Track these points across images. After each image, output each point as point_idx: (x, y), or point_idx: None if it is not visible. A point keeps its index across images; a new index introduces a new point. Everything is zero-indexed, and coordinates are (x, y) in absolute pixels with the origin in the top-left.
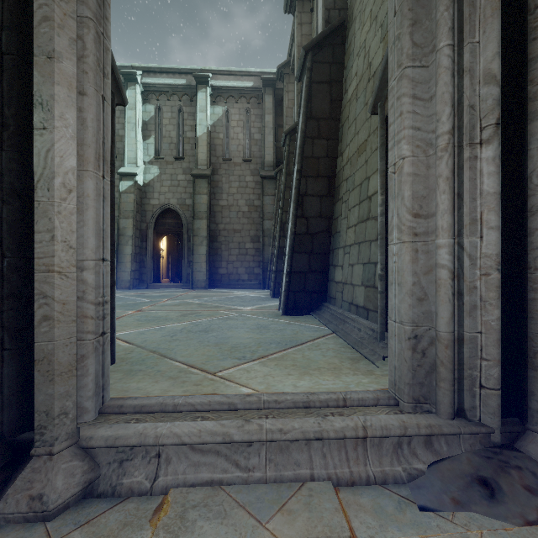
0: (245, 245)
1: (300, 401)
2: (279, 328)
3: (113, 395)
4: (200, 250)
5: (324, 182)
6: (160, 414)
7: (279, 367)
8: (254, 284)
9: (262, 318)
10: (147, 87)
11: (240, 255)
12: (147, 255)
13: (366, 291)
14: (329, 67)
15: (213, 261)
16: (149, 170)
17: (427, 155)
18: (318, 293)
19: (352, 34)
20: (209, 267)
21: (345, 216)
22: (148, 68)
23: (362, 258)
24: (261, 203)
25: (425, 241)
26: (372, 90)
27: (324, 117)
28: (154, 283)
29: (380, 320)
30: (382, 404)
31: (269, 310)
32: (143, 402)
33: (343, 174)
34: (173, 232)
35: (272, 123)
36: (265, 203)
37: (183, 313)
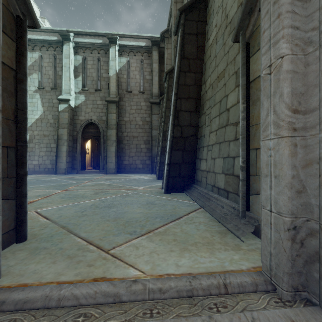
0: (140, 146)
1: (184, 289)
2: (162, 203)
3: (6, 282)
4: (111, 149)
5: (192, 102)
6: (42, 310)
7: (163, 243)
8: (146, 171)
9: (150, 195)
10: (77, 44)
11: (137, 152)
12: (77, 152)
13: (226, 177)
14: (196, 24)
15: (119, 156)
16: (78, 97)
17: (305, 53)
18: (188, 178)
19: (212, 0)
20: (117, 160)
21: (208, 124)
22: (77, 32)
23: (222, 153)
24: (151, 119)
25: (303, 136)
26: (229, 33)
27: (193, 57)
28: (81, 170)
29: (241, 202)
30: (260, 290)
31: (155, 189)
32: (28, 295)
33: (206, 96)
34: (94, 137)
35: (157, 69)
36: (153, 119)
37: (96, 192)
